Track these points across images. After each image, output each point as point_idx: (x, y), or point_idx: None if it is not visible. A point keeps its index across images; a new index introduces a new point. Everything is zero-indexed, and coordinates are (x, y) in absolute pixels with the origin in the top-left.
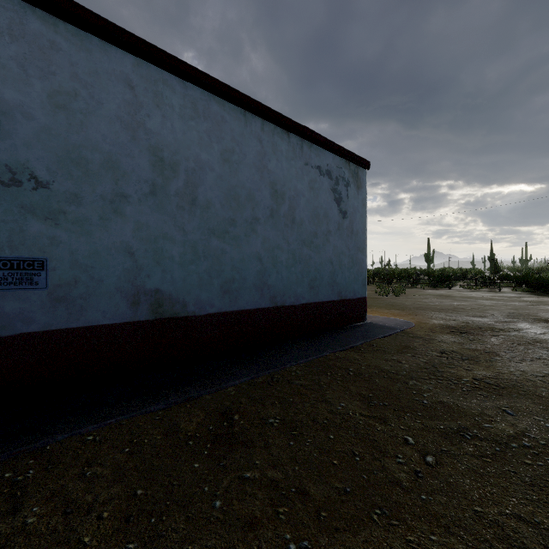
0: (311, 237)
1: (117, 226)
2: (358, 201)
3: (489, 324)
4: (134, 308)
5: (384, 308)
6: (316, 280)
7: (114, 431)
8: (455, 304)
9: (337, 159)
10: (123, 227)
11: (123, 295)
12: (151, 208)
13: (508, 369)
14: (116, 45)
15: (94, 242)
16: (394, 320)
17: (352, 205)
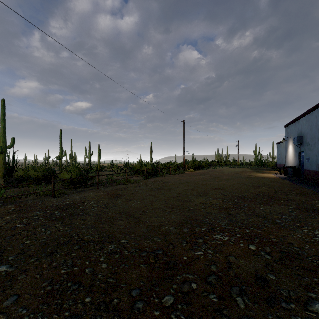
0: None
1: (314, 149)
2: None
3: None
4: (316, 168)
5: None
6: None
7: (285, 181)
8: None
9: None
10: (315, 149)
11: (315, 165)
12: (318, 143)
13: (259, 190)
14: (313, 110)
15: (312, 153)
16: None
17: None
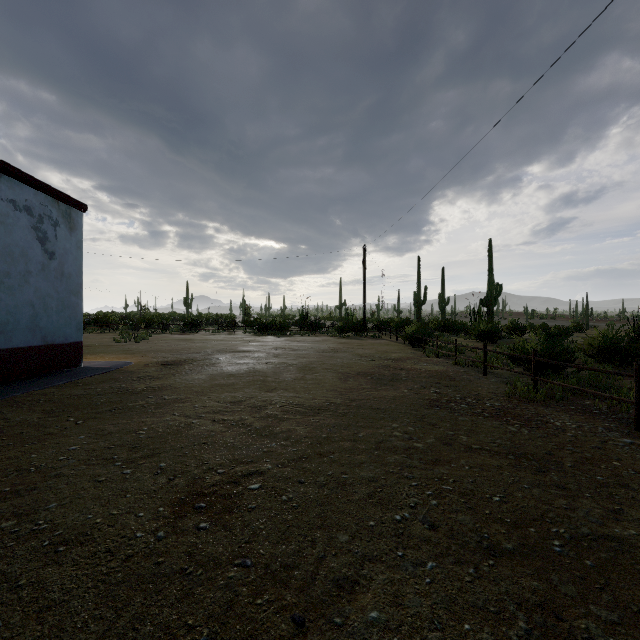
0: (1, 276)
1: None
2: (71, 242)
3: (196, 357)
4: None
5: (113, 353)
6: (10, 324)
7: None
8: (187, 346)
9: (41, 196)
10: None
11: None
12: None
13: (175, 379)
14: None
15: None
16: (115, 362)
17: (64, 246)
